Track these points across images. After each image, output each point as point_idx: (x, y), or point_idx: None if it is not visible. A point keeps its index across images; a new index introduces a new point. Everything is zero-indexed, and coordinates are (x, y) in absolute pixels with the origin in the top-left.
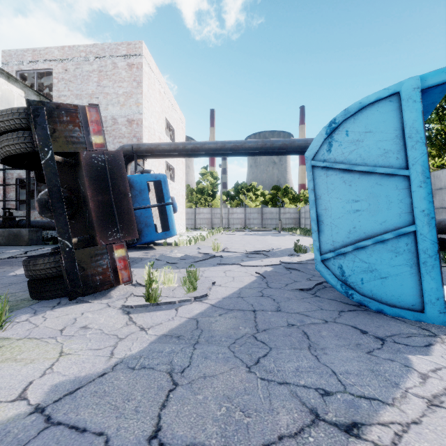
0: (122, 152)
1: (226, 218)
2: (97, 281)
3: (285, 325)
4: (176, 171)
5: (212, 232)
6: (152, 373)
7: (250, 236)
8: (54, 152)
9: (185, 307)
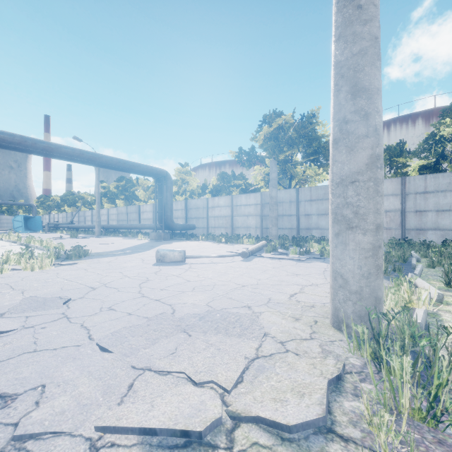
0: None
1: None
2: None
3: None
4: None
5: None
6: None
7: None
8: None
9: None
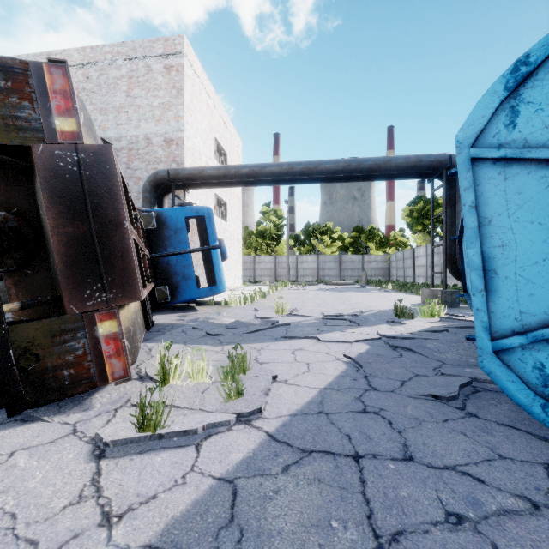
0: (156, 181)
1: (294, 268)
2: (64, 378)
3: (441, 520)
4: (230, 208)
5: (275, 286)
6: None
7: (326, 292)
8: None
9: (215, 441)
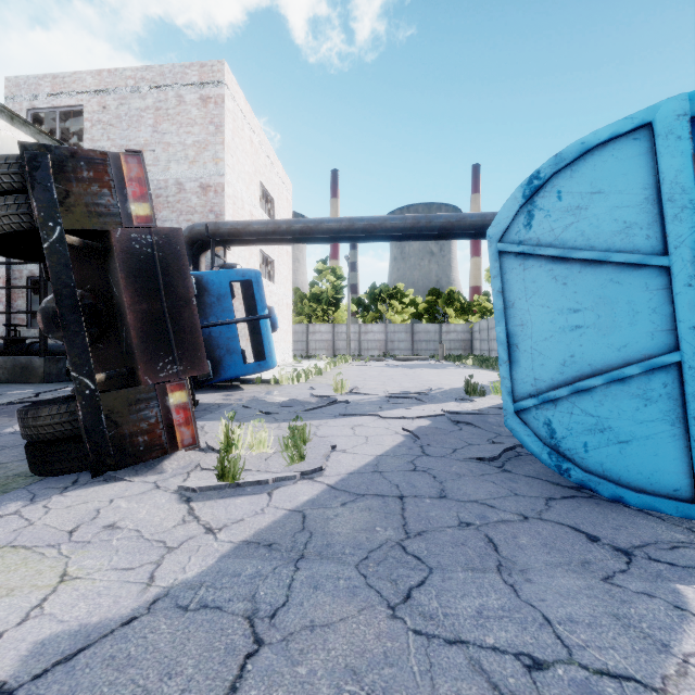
0: (192, 236)
1: (357, 340)
2: (139, 444)
3: (455, 525)
4: (278, 267)
5: (333, 362)
6: (219, 618)
7: (394, 369)
8: (67, 231)
9: (284, 490)
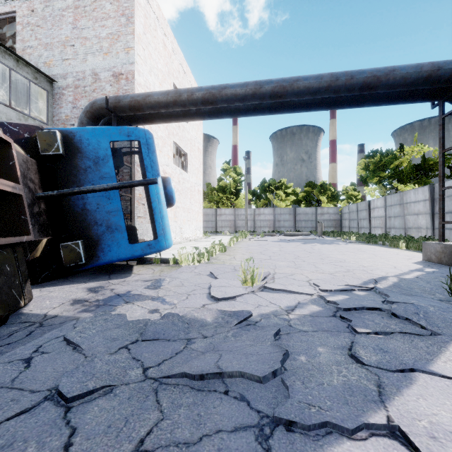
0: (94, 111)
1: (252, 220)
2: None
3: None
4: (190, 159)
5: (236, 237)
6: None
7: (289, 244)
8: None
9: None
